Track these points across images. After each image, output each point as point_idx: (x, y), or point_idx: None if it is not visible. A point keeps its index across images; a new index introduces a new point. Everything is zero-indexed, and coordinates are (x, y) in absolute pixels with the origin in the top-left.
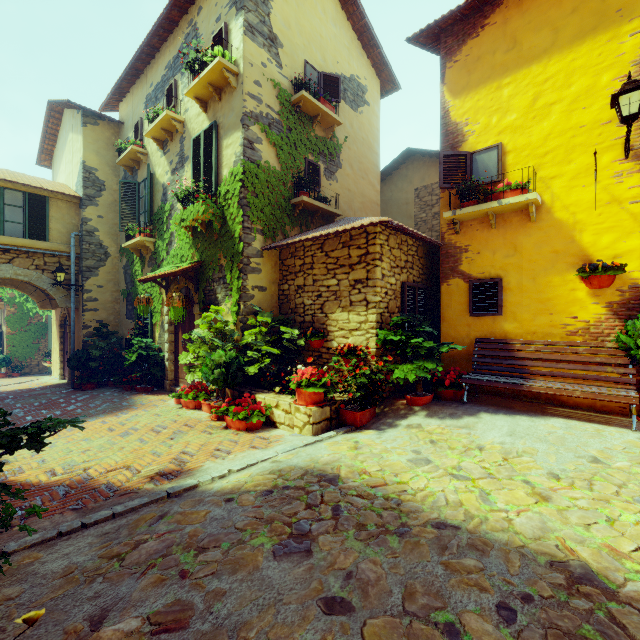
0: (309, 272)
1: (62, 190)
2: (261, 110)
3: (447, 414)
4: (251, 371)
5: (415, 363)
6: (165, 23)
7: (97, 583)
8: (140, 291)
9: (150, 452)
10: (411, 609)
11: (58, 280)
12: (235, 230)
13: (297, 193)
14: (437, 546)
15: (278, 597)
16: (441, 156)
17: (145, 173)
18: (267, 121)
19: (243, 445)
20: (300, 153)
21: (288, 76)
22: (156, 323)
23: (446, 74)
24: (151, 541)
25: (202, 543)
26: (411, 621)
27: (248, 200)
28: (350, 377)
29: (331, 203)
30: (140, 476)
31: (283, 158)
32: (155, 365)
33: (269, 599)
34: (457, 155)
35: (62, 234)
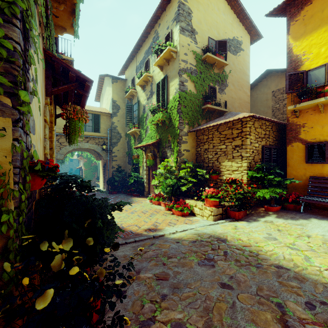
0: (211, 142)
1: (104, 111)
2: (187, 66)
3: (289, 217)
4: (183, 189)
5: (269, 189)
6: (144, 34)
7: (135, 261)
8: (134, 152)
9: (143, 220)
10: (260, 294)
11: (103, 148)
12: (175, 124)
13: (204, 103)
14: (276, 274)
15: (201, 278)
16: (286, 75)
17: (136, 100)
18: (190, 71)
19: (181, 222)
20: (206, 83)
21: (200, 47)
22: (140, 166)
23: (290, 29)
24: (150, 251)
25: (169, 255)
26: (260, 298)
27: (181, 109)
28: (232, 194)
29: (222, 105)
30: (141, 229)
31: (197, 87)
32: (140, 185)
33: (197, 278)
34: (297, 73)
35: (104, 129)
